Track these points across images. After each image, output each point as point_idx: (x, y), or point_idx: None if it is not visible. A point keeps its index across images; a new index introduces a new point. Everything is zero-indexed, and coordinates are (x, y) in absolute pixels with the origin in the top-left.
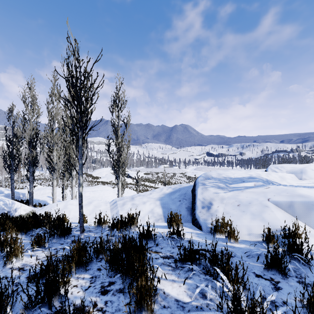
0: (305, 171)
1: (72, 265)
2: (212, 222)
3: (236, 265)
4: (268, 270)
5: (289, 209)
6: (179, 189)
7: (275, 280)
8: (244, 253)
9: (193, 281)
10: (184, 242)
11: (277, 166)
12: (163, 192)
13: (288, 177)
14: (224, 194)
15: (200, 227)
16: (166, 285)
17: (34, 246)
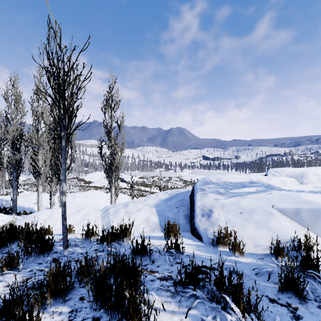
0: (306, 175)
1: (47, 296)
2: (214, 232)
3: (249, 292)
4: (282, 292)
5: (296, 217)
6: (176, 195)
7: (292, 306)
8: (252, 270)
9: (197, 311)
10: (183, 257)
11: (277, 169)
12: (159, 198)
13: (289, 181)
14: (225, 200)
15: (200, 238)
16: (164, 319)
17: (4, 268)
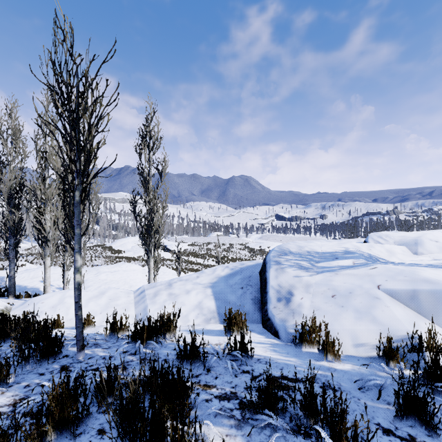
0: (421, 242)
1: (48, 429)
2: (296, 326)
3: (355, 423)
4: (401, 418)
5: (412, 303)
6: (240, 270)
7: (418, 440)
8: (354, 382)
9: None
10: (253, 362)
11: (380, 234)
12: (217, 274)
13: (398, 251)
14: (310, 277)
15: (276, 333)
16: None
17: None
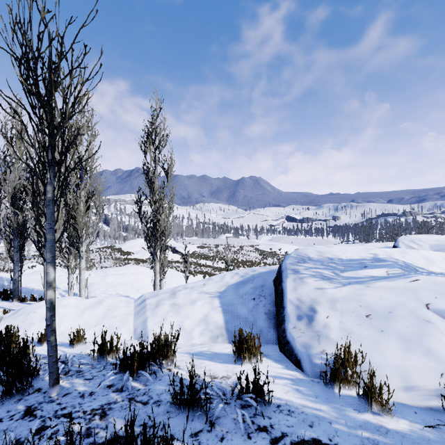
0: None
1: None
2: (326, 359)
3: None
4: None
5: None
6: (252, 277)
7: None
8: None
9: None
10: (271, 411)
11: (411, 238)
12: (225, 281)
13: (437, 258)
14: (335, 290)
15: (298, 363)
16: None
17: None
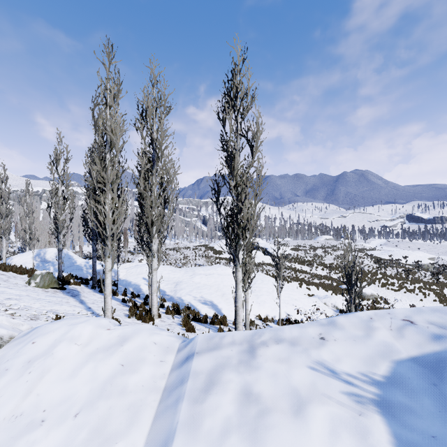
0: None
1: None
2: None
3: None
4: None
5: None
6: None
7: None
8: None
9: None
10: None
11: None
12: (381, 342)
13: None
14: None
15: None
16: None
17: None
